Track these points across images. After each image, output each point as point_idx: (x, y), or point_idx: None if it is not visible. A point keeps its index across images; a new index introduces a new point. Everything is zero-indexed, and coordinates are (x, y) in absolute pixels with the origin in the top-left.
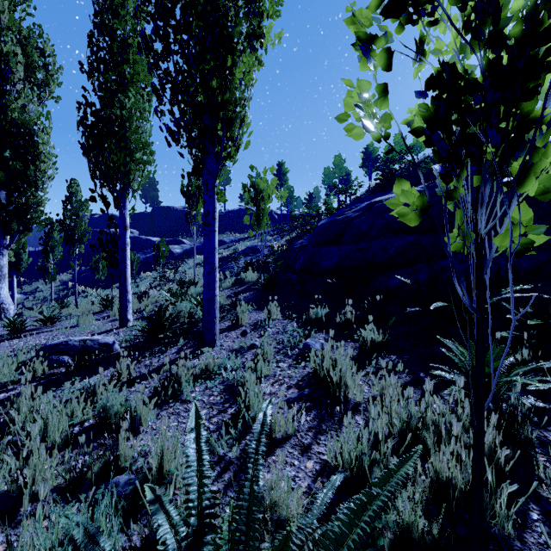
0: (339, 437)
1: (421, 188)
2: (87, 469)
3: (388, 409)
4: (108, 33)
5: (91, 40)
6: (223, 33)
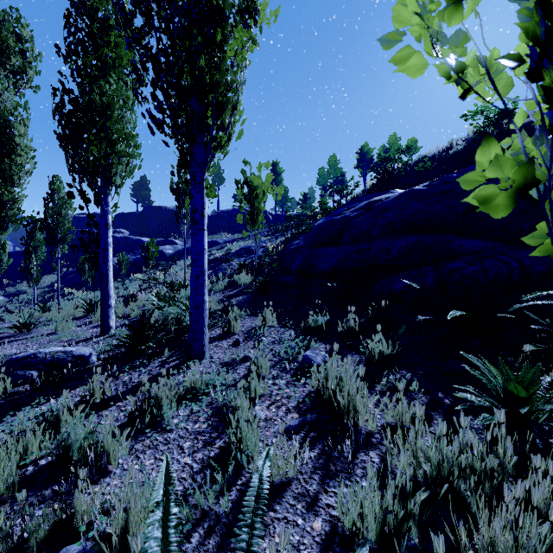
0: (352, 482)
1: (423, 186)
2: (29, 536)
3: (411, 446)
4: (86, 12)
5: (68, 19)
6: (212, 3)
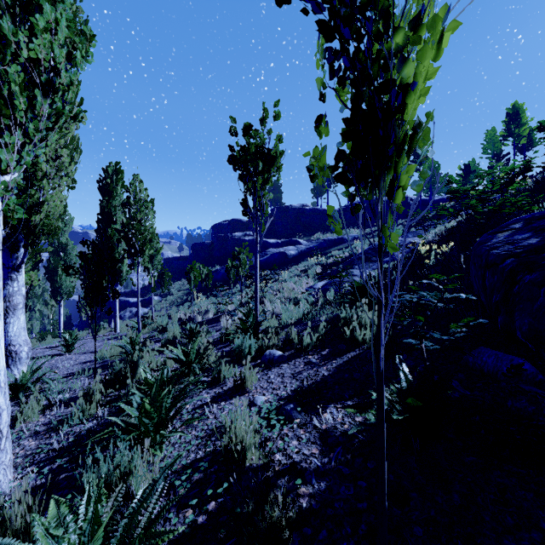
0: None
1: None
2: None
3: None
4: None
5: None
6: None
